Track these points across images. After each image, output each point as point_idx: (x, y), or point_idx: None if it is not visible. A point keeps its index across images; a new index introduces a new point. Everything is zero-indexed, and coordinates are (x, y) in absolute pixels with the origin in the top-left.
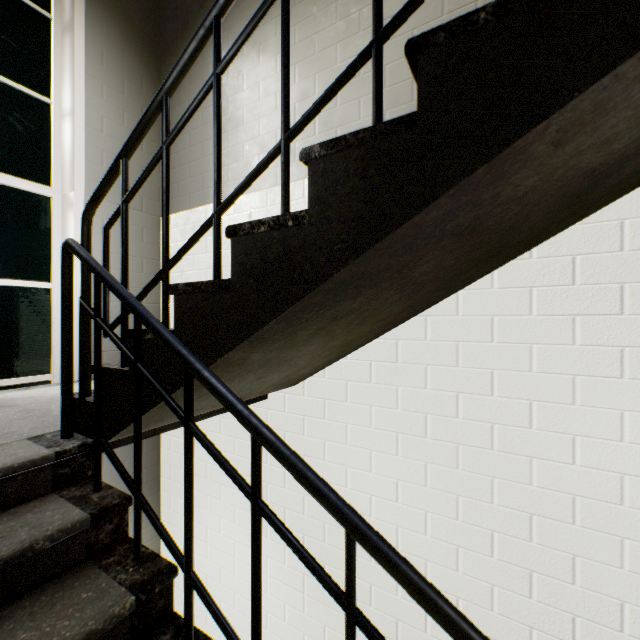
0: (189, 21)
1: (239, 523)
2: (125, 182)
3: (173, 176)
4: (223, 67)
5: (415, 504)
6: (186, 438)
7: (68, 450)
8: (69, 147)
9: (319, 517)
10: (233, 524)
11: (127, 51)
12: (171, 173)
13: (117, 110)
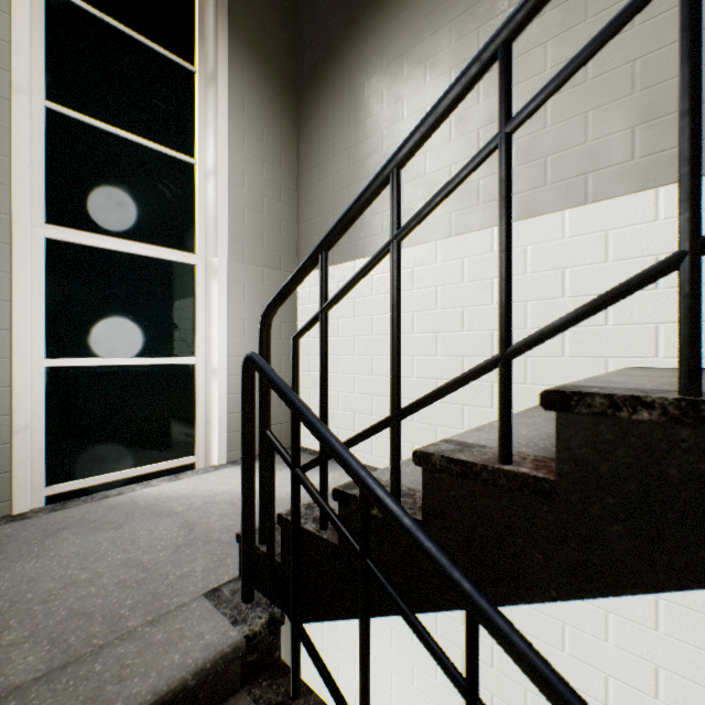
0: (332, 47)
1: (397, 650)
2: (324, 283)
3: (312, 227)
4: (520, 122)
5: None
6: None
7: (257, 633)
8: (212, 209)
9: (516, 678)
10: (389, 649)
11: (266, 93)
12: (310, 224)
13: (257, 160)
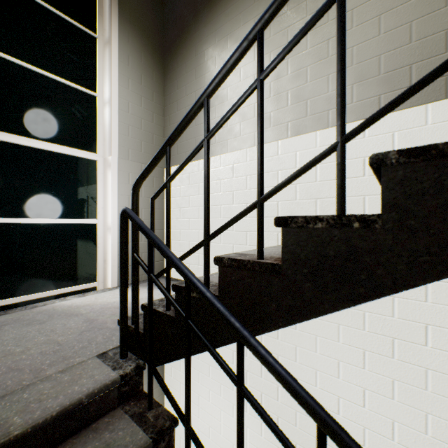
0: (185, 27)
1: (224, 397)
2: (169, 165)
3: None
4: (267, 73)
5: (382, 412)
6: (239, 400)
7: (128, 373)
8: (108, 125)
9: (291, 405)
10: (219, 396)
11: (143, 54)
12: None
13: (137, 96)
